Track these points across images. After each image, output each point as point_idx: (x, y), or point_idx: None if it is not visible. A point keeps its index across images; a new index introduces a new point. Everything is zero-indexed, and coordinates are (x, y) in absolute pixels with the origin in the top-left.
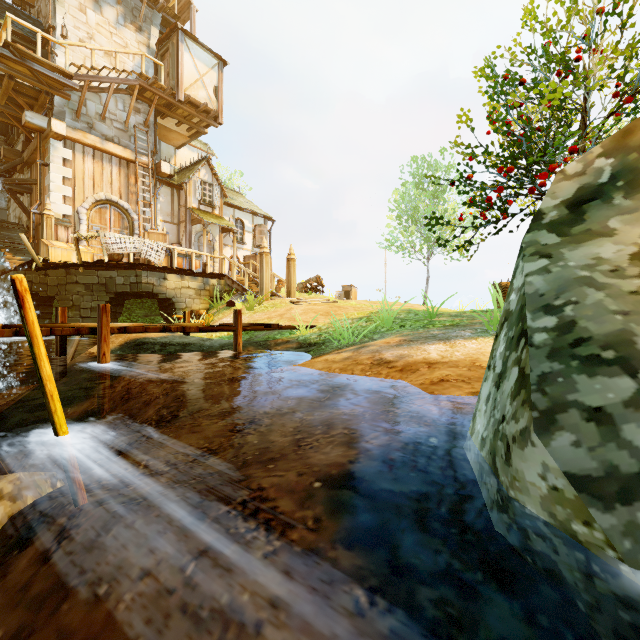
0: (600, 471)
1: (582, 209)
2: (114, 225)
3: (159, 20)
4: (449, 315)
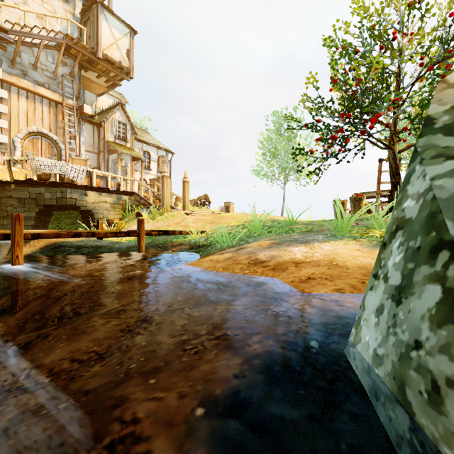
0: None
1: None
2: (45, 152)
3: None
4: (303, 223)
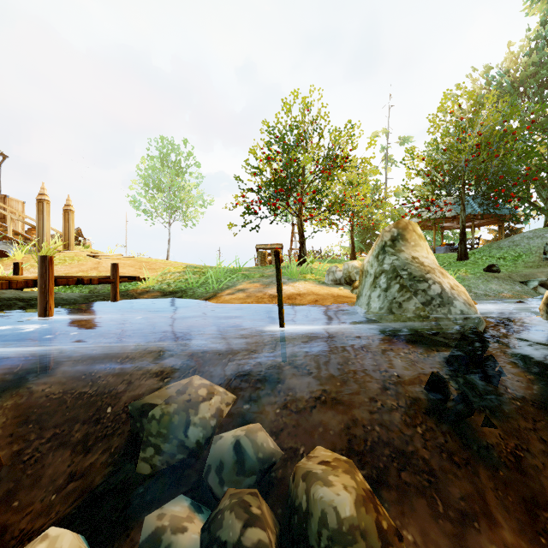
0: (425, 301)
1: (395, 243)
2: None
3: None
4: (243, 270)
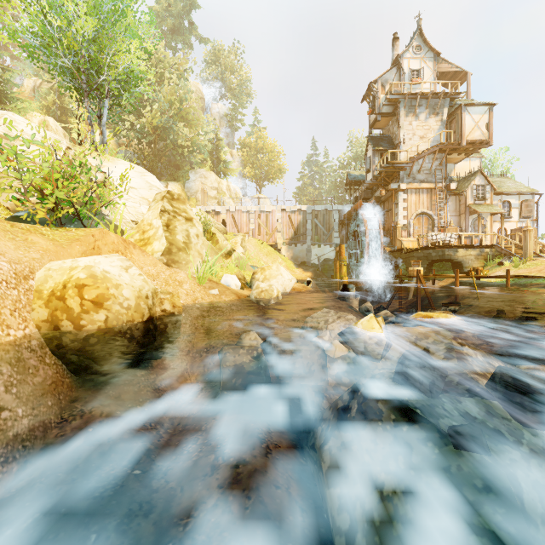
0: None
1: None
2: (424, 224)
3: (448, 102)
4: None
